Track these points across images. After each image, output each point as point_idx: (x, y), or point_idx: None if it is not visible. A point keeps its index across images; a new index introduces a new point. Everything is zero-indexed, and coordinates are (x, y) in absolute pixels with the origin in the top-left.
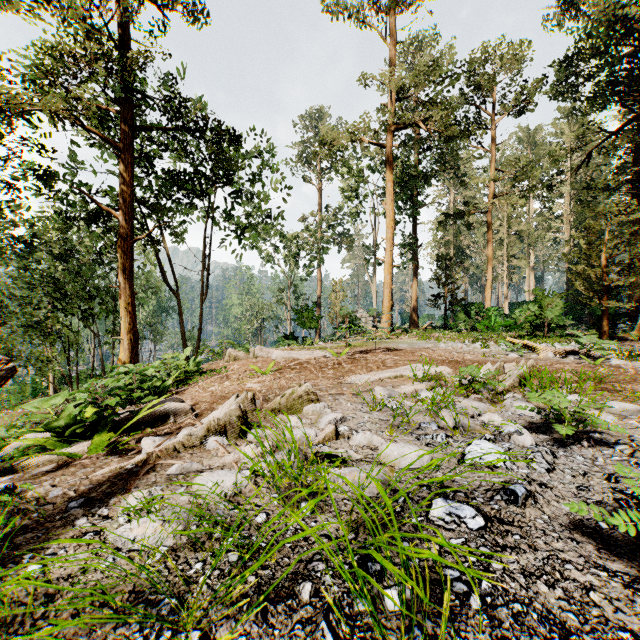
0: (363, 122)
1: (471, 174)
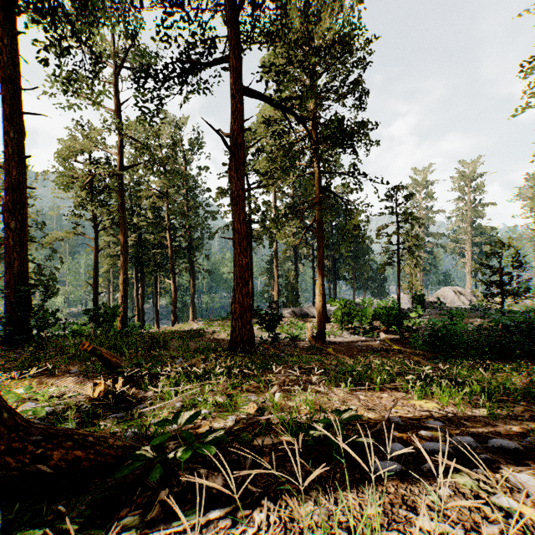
0: None
1: None
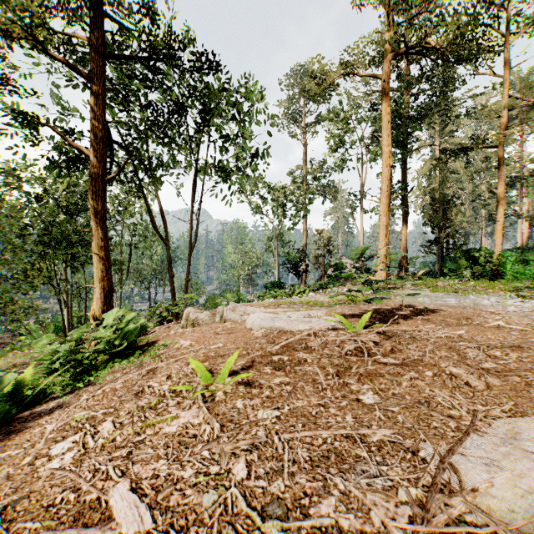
0: (357, 48)
1: (459, 120)
